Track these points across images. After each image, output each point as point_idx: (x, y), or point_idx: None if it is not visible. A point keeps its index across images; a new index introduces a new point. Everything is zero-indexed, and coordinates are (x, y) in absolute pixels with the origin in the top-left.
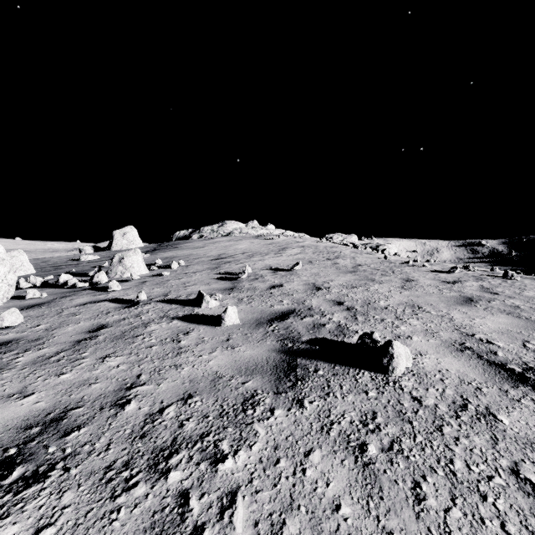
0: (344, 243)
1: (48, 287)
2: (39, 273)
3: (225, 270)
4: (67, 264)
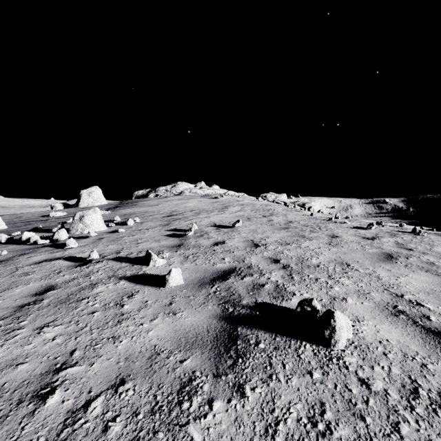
0: (277, 201)
1: (13, 243)
2: (10, 229)
3: (174, 227)
4: (37, 220)
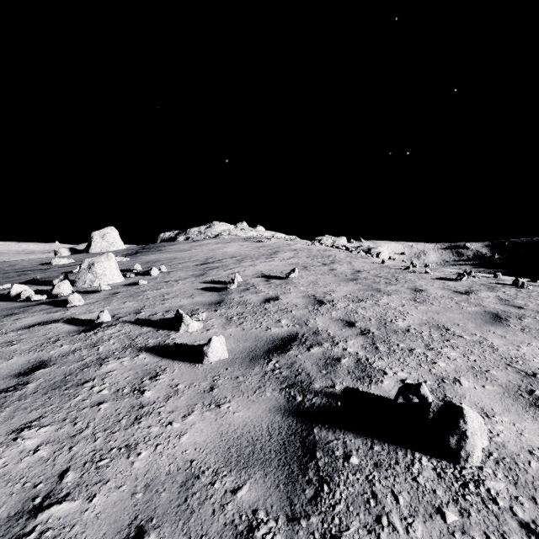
0: (336, 246)
1: None
2: None
3: (211, 277)
4: (35, 269)
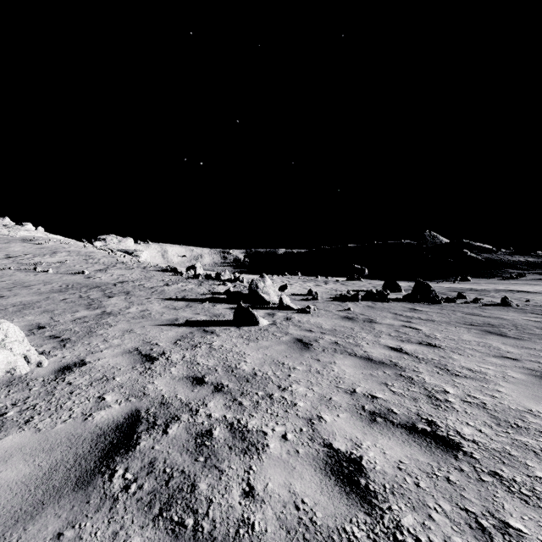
0: (104, 249)
1: None
2: None
3: (26, 263)
4: None
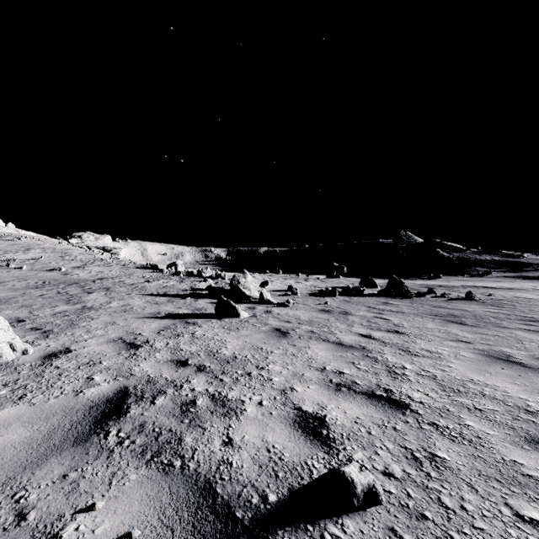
0: (81, 246)
1: None
2: None
3: None
4: None
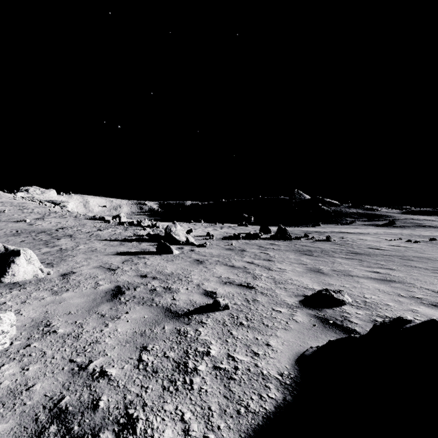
0: (34, 200)
1: None
2: None
3: None
4: None
